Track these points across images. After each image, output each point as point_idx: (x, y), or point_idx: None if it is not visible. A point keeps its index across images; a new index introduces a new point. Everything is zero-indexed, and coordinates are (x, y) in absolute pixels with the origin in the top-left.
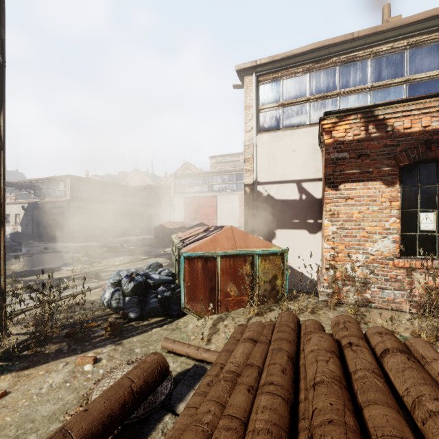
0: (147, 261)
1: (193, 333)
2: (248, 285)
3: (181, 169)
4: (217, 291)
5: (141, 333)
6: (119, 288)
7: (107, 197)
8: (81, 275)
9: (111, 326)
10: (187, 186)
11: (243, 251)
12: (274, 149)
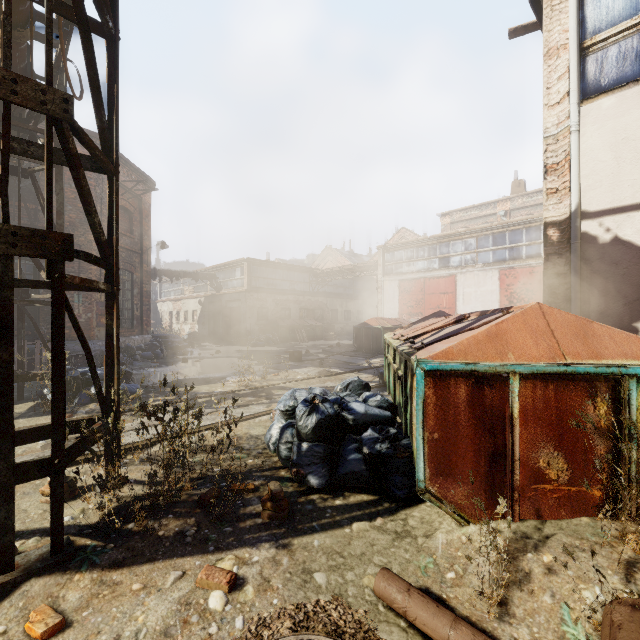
0: (343, 377)
1: (448, 559)
2: (602, 457)
3: (393, 239)
4: (509, 462)
5: (329, 526)
6: (293, 422)
7: (291, 285)
8: (248, 391)
9: (273, 501)
10: (404, 262)
11: (588, 365)
12: (632, 126)
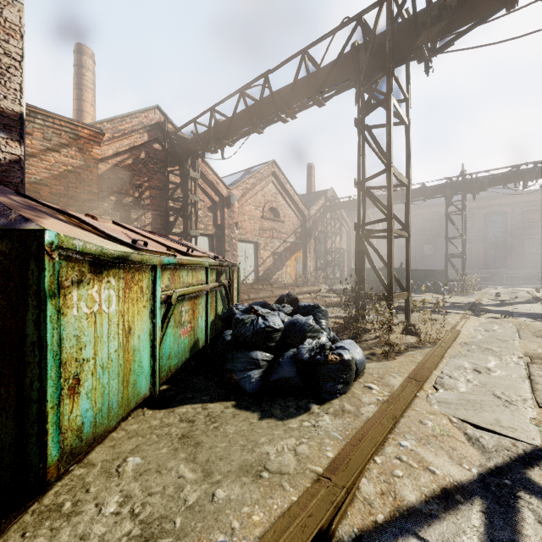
0: None
1: None
2: None
3: None
4: None
5: None
6: None
7: None
8: None
9: None
10: None
11: None
12: None
